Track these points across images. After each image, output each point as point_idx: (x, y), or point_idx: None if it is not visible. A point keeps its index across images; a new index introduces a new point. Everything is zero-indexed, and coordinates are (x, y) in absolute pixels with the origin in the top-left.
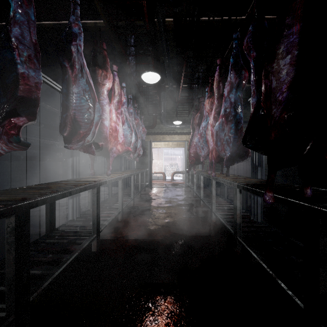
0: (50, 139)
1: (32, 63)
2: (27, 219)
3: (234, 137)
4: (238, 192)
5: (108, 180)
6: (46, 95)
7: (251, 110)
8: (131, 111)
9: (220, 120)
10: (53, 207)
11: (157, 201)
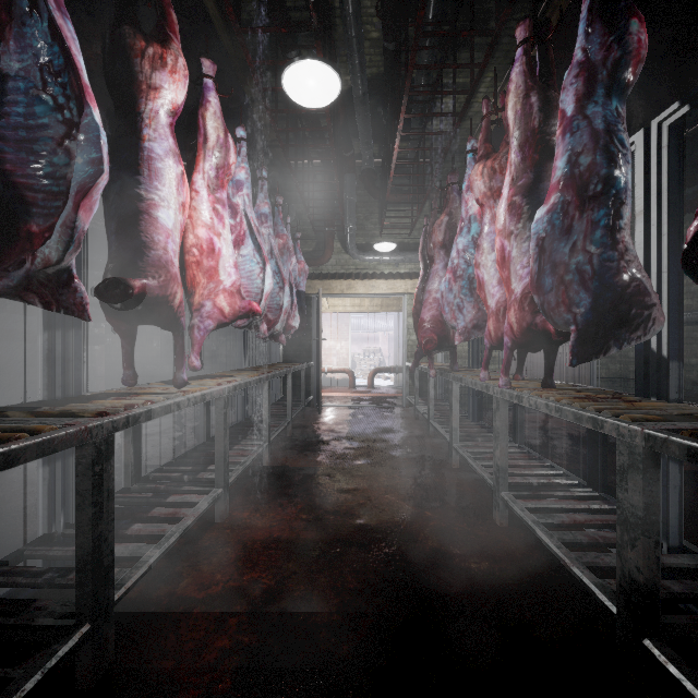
0: None
1: None
2: None
3: (602, 254)
4: (647, 464)
5: (162, 406)
6: None
7: (639, 172)
8: (263, 211)
9: (552, 194)
10: None
11: (332, 449)
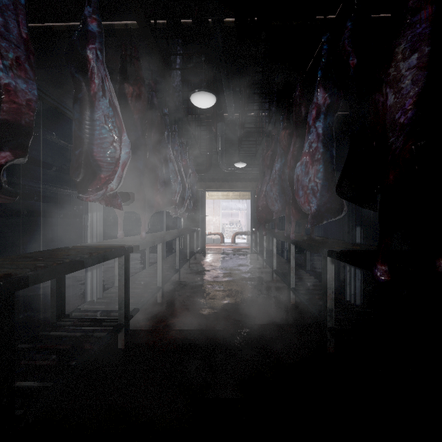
0: (65, 188)
1: (21, 68)
2: (10, 308)
3: (322, 183)
4: (329, 263)
5: (142, 245)
6: (60, 126)
7: (346, 144)
8: (175, 148)
9: (302, 158)
10: (62, 284)
11: (212, 273)
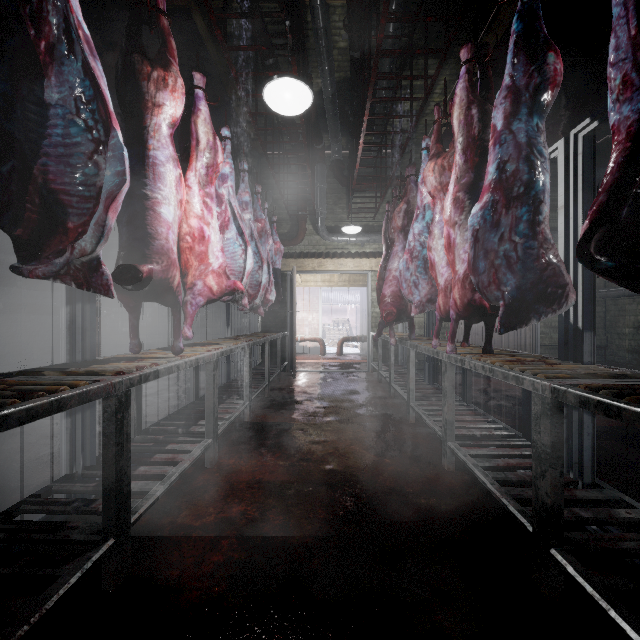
0: None
1: None
2: None
3: (525, 243)
4: (554, 411)
5: (166, 368)
6: None
7: (560, 174)
8: (245, 199)
9: (484, 195)
10: None
11: (305, 408)
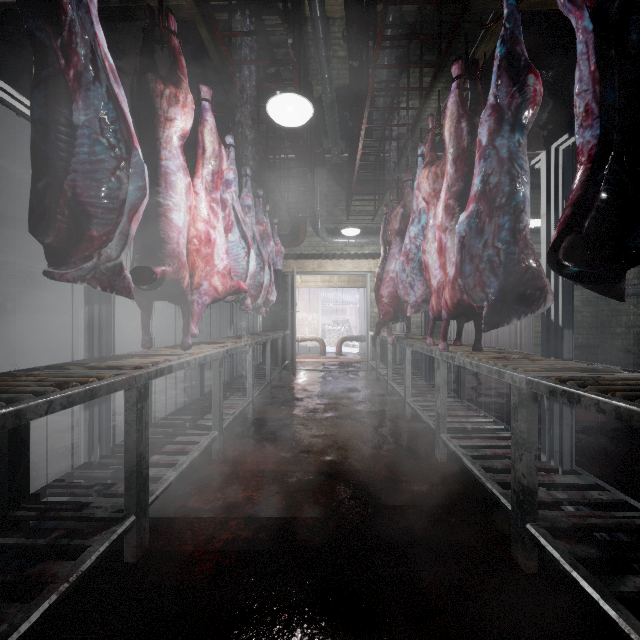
0: None
1: None
2: None
3: (507, 249)
4: (529, 401)
5: (178, 363)
6: None
7: (543, 184)
8: (247, 203)
9: (470, 205)
10: (21, 439)
11: (306, 405)
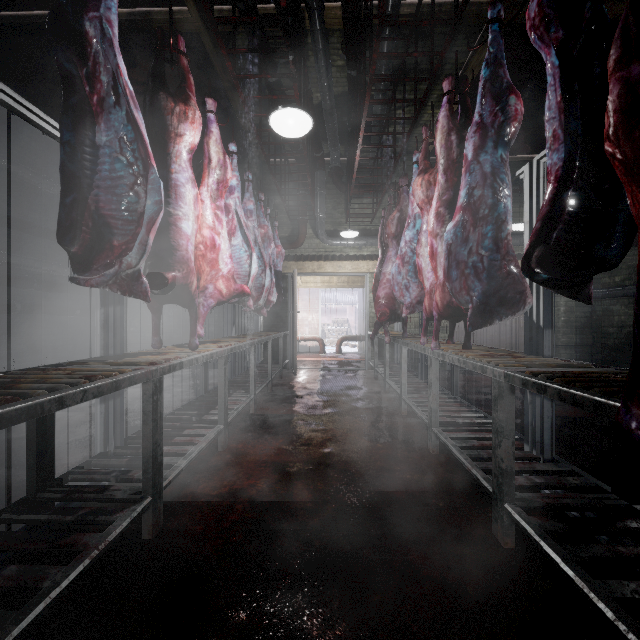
0: None
1: None
2: None
3: (490, 255)
4: (507, 393)
5: (188, 360)
6: None
7: (526, 194)
8: (249, 208)
9: (457, 215)
10: (47, 428)
11: (306, 401)
